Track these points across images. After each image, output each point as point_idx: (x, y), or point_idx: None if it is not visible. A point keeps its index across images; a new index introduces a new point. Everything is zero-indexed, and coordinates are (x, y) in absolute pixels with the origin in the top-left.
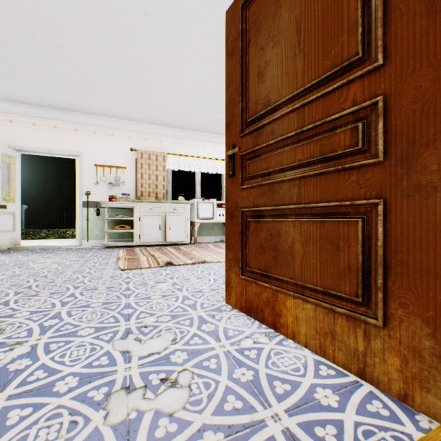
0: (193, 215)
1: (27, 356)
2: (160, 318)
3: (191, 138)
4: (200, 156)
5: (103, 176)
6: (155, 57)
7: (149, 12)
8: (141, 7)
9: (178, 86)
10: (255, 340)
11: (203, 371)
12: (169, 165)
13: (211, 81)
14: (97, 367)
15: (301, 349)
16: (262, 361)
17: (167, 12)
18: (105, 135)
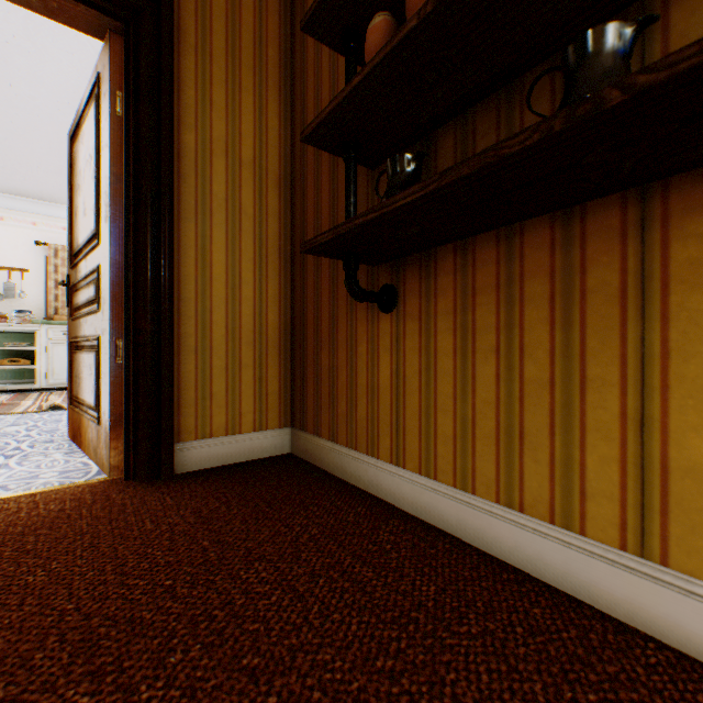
0: None
1: None
2: None
3: None
4: None
5: None
6: (45, 130)
7: (16, 84)
8: (1, 79)
9: None
10: (49, 456)
11: None
12: None
13: None
14: None
15: (82, 458)
16: (31, 465)
17: (42, 89)
18: None
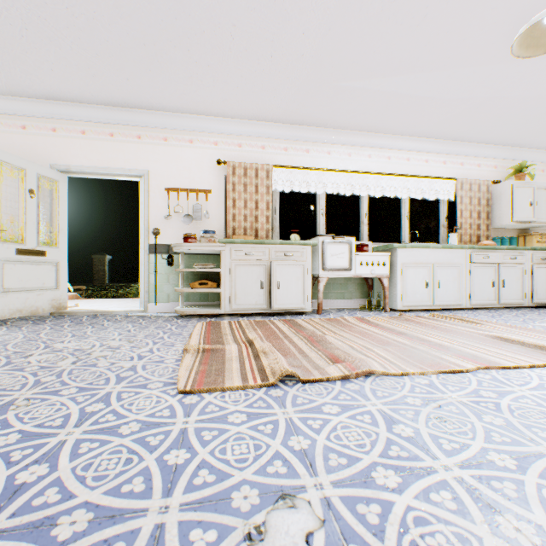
0: (315, 264)
1: None
2: None
3: (310, 140)
4: (324, 167)
5: (176, 205)
6: None
7: None
8: None
9: (296, 16)
10: None
11: None
12: (275, 185)
13: None
14: None
15: None
16: None
17: None
18: (179, 142)
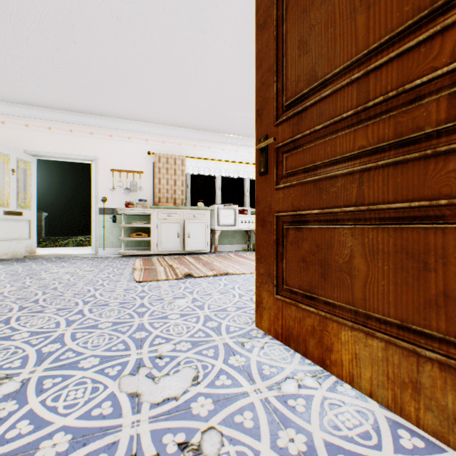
0: (213, 222)
1: (13, 397)
2: (178, 345)
3: (211, 140)
4: (220, 159)
5: (119, 182)
6: (173, 50)
7: None
8: None
9: (197, 82)
10: (299, 382)
11: (236, 433)
12: (187, 169)
13: (233, 75)
14: (96, 419)
15: (364, 400)
16: (314, 418)
17: None
18: (121, 138)
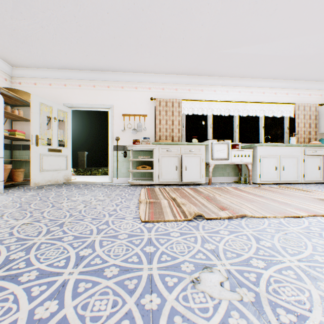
0: (206, 156)
1: None
2: None
3: (203, 84)
4: (212, 99)
5: (128, 124)
6: None
7: None
8: None
9: (198, 16)
10: None
11: None
12: (183, 111)
13: None
14: None
15: None
16: None
17: None
18: (130, 88)
